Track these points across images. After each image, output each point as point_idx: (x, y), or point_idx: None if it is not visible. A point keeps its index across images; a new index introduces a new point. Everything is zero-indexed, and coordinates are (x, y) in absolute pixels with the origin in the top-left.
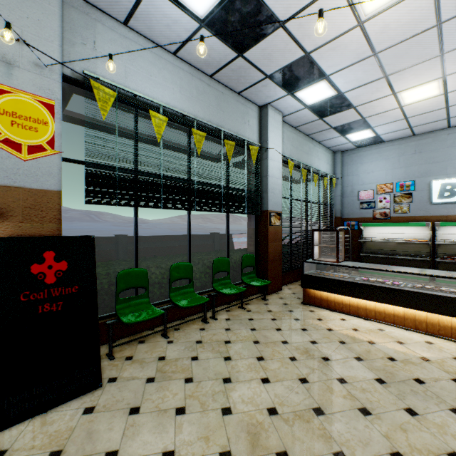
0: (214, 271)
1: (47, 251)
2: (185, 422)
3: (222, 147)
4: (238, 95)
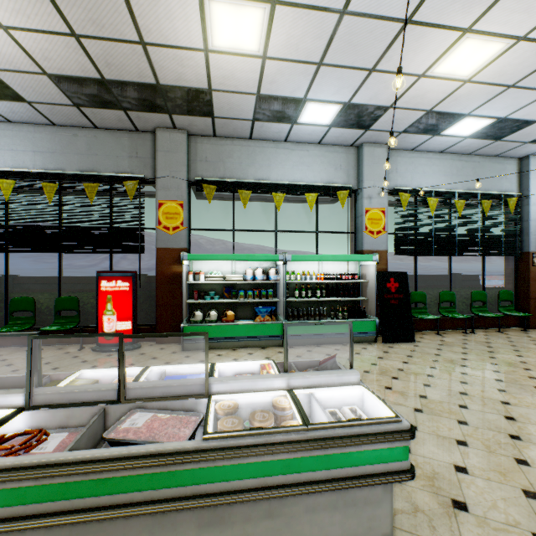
0: (471, 300)
1: (390, 278)
2: (468, 355)
3: (478, 205)
4: (494, 158)
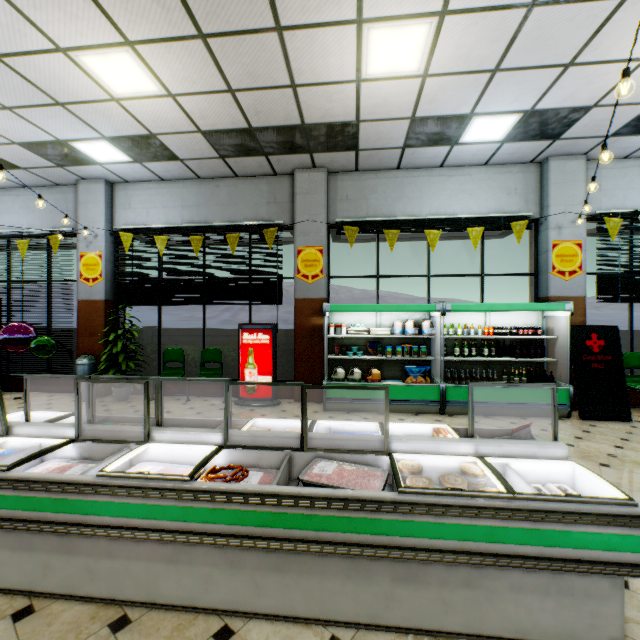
0: None
1: (591, 334)
2: None
3: None
4: None
